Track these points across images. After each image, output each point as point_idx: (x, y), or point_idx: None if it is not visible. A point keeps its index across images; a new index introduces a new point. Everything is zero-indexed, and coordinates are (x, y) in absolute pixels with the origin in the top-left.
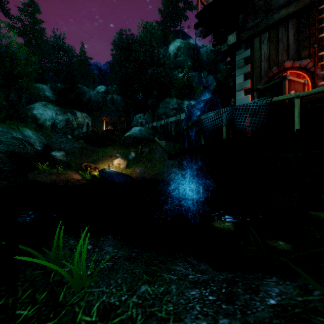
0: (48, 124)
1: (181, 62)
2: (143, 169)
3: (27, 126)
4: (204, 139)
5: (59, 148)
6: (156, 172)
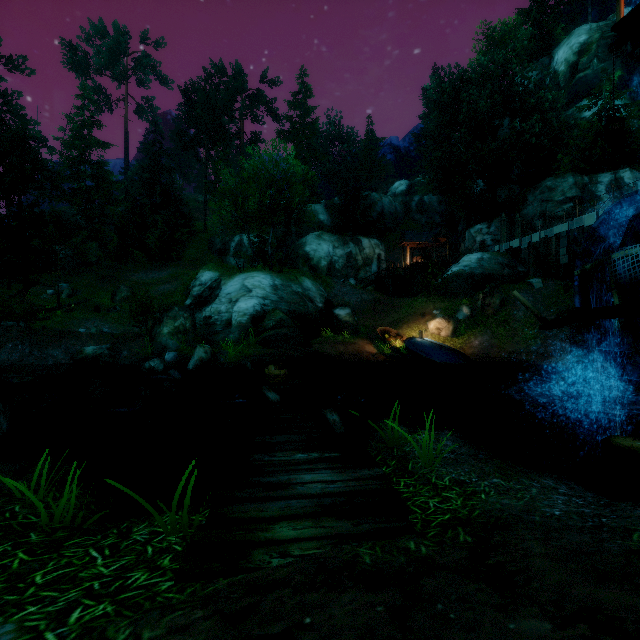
0: (324, 264)
1: (590, 80)
2: (487, 340)
3: (304, 274)
4: (620, 296)
5: (343, 303)
6: (518, 347)
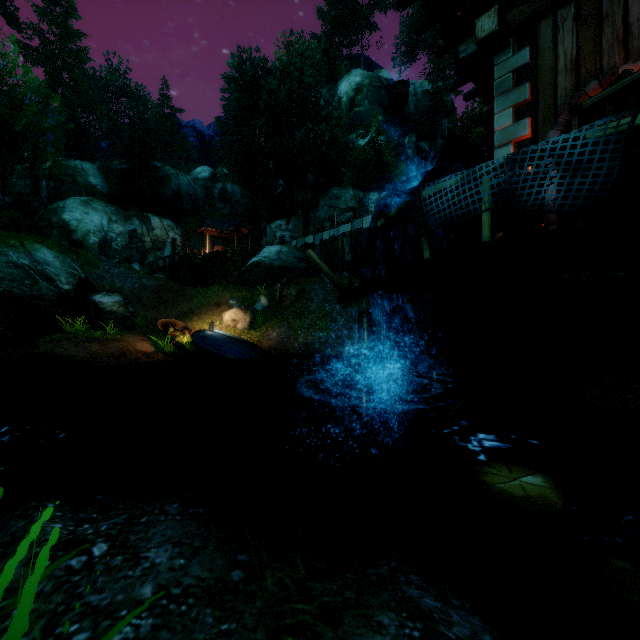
0: (94, 241)
1: (363, 116)
2: (285, 332)
3: (42, 242)
4: (431, 248)
5: (112, 288)
6: (312, 338)
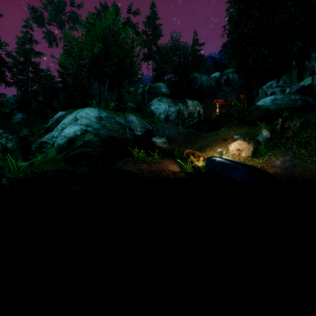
0: (162, 117)
1: None
2: (289, 160)
3: (133, 113)
4: None
5: (163, 135)
6: None
